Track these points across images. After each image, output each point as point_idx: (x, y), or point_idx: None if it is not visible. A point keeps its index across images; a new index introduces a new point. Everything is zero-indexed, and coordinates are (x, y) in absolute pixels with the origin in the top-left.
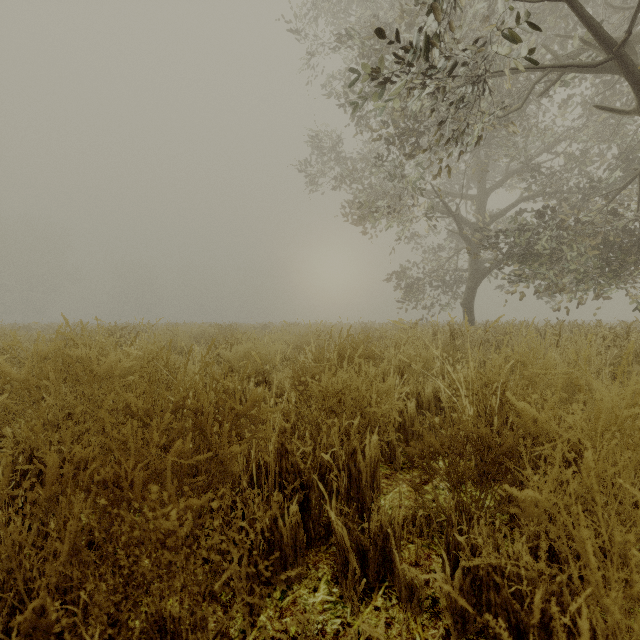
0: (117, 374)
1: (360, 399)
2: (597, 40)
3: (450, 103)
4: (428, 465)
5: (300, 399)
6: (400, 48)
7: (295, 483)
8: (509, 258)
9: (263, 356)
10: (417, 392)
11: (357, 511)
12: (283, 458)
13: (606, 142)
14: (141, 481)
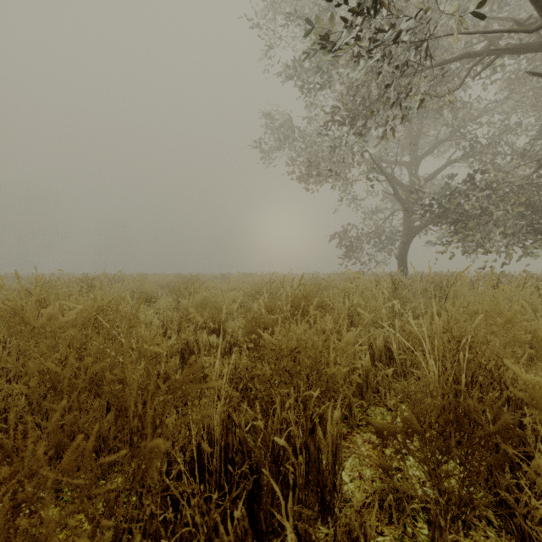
0: (48, 330)
1: (317, 359)
2: (534, 6)
3: (395, 66)
4: (405, 448)
5: (250, 360)
6: (349, 9)
7: (243, 465)
8: (440, 216)
9: (219, 305)
10: (368, 342)
11: (316, 495)
12: (229, 432)
13: (527, 112)
14: (4, 513)
